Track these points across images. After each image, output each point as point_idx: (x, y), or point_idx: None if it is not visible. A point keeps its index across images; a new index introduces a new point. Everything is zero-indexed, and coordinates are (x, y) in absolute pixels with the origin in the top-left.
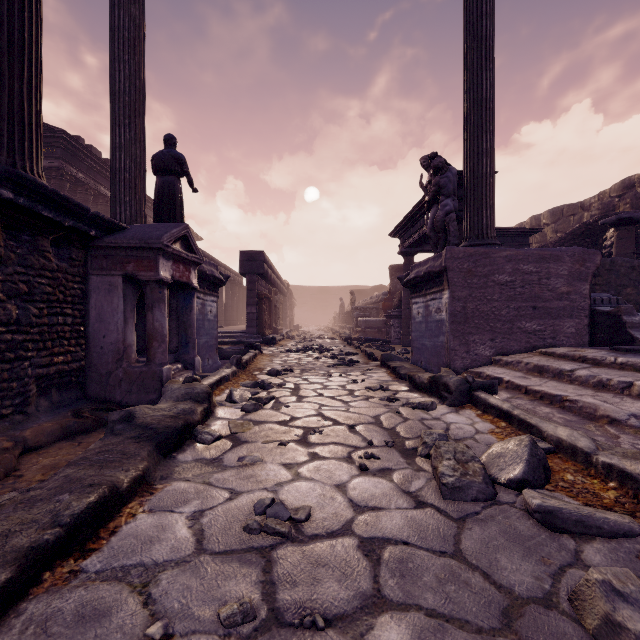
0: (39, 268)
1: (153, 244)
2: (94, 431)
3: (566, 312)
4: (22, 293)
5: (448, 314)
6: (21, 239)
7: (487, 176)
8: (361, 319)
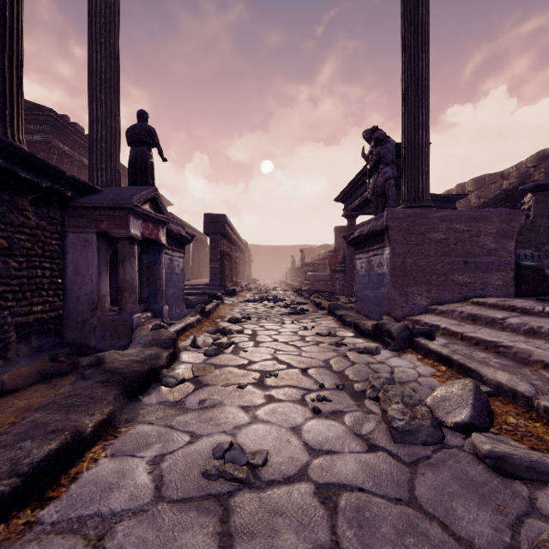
0: (18, 225)
1: (124, 204)
2: (69, 374)
3: (494, 266)
4: (2, 248)
5: (389, 268)
6: (1, 198)
7: (423, 146)
8: (310, 273)
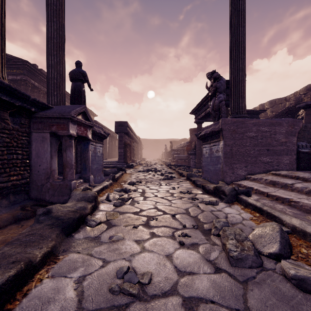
0: (1, 128)
1: (66, 115)
2: (31, 218)
3: (284, 152)
4: None
5: (223, 153)
6: None
7: (242, 81)
8: (175, 155)
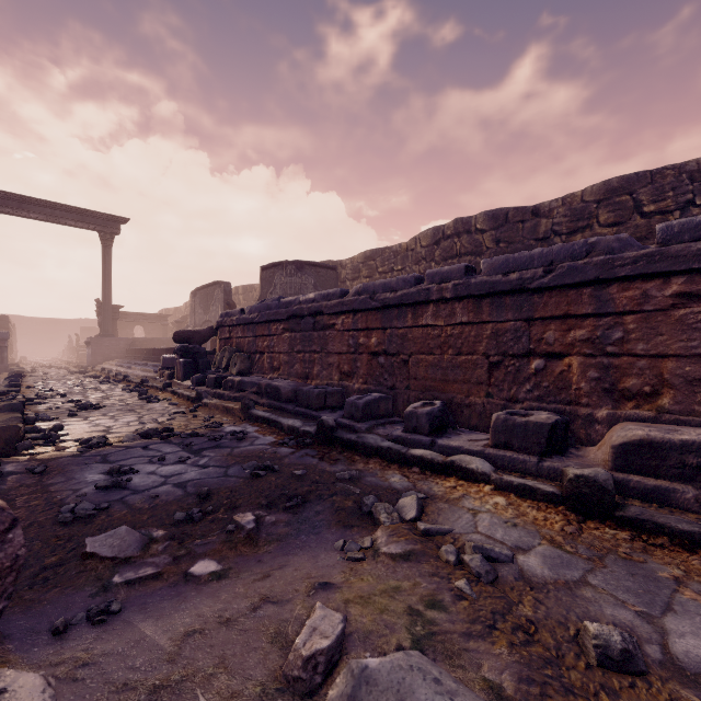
0: None
1: (6, 339)
2: None
3: (124, 352)
4: None
5: (91, 353)
6: None
7: (108, 316)
8: (80, 353)
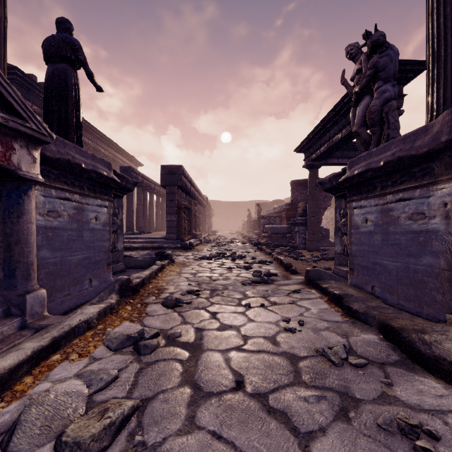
0: None
1: None
2: None
3: None
4: None
5: None
6: None
7: None
8: (268, 226)
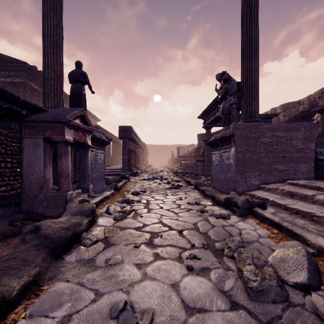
0: None
1: (61, 119)
2: (20, 234)
3: (301, 159)
4: None
5: (234, 160)
6: None
7: (255, 83)
8: (183, 162)
